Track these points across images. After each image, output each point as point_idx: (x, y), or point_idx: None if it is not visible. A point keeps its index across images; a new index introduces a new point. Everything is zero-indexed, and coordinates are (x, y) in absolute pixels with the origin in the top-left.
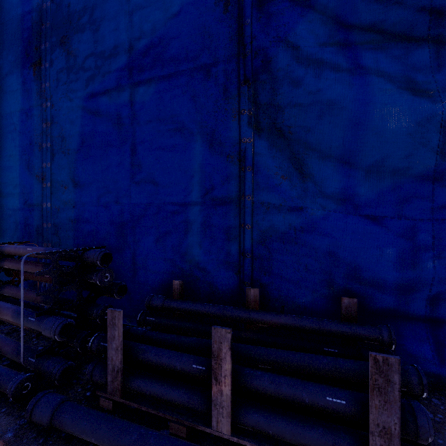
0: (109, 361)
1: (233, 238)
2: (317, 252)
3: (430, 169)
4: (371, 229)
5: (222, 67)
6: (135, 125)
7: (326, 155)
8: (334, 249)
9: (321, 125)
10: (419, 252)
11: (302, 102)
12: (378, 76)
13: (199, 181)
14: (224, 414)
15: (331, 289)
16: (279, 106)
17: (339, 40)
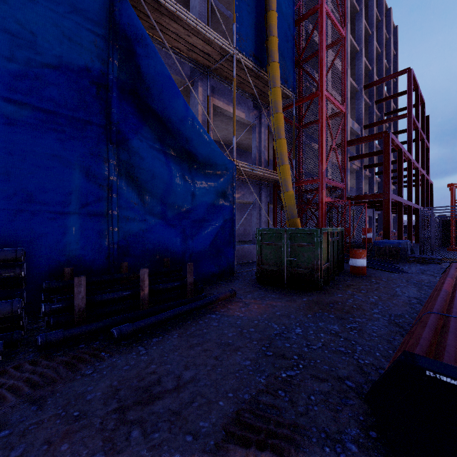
0: (76, 307)
1: (105, 236)
2: (152, 241)
3: (188, 208)
4: (173, 230)
5: (97, 127)
6: (1, 135)
7: (155, 195)
8: (160, 239)
9: (154, 182)
10: (186, 238)
11: (145, 168)
12: (175, 169)
13: (78, 198)
14: (146, 302)
15: (157, 257)
16: (133, 165)
17: (161, 146)
